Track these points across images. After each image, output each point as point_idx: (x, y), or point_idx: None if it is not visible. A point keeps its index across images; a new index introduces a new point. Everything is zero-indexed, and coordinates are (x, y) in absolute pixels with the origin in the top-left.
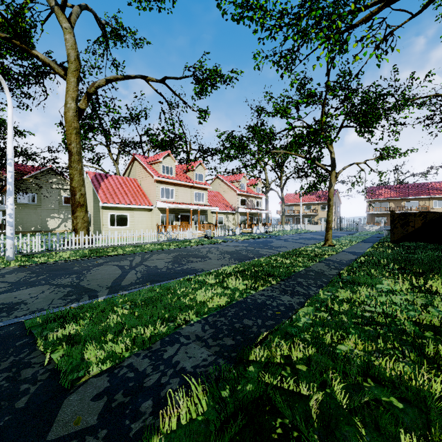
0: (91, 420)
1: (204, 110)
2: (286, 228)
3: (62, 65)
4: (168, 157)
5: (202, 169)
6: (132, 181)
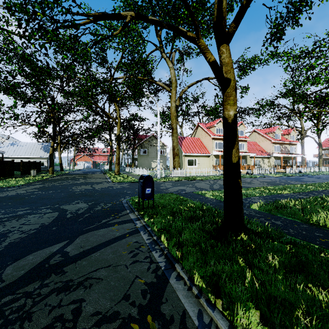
0: None
1: (245, 87)
2: (324, 169)
3: (166, 84)
4: (219, 122)
5: (243, 127)
6: (197, 139)
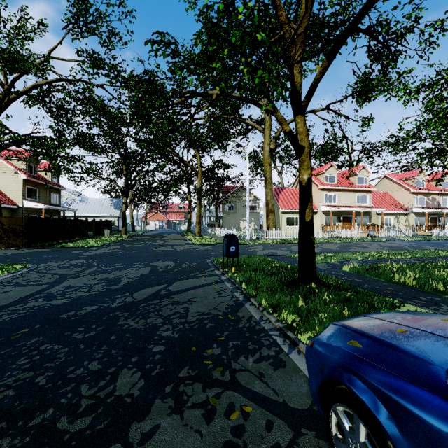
0: (326, 266)
1: (367, 118)
2: None
3: (258, 121)
4: (330, 167)
5: (365, 172)
6: None
